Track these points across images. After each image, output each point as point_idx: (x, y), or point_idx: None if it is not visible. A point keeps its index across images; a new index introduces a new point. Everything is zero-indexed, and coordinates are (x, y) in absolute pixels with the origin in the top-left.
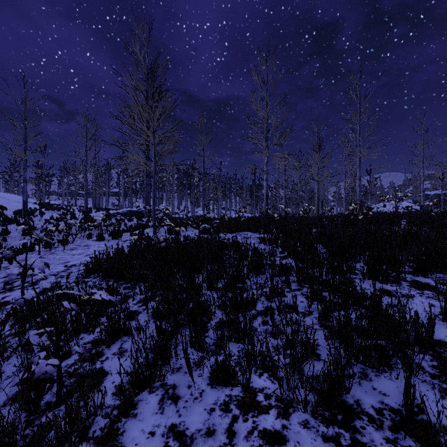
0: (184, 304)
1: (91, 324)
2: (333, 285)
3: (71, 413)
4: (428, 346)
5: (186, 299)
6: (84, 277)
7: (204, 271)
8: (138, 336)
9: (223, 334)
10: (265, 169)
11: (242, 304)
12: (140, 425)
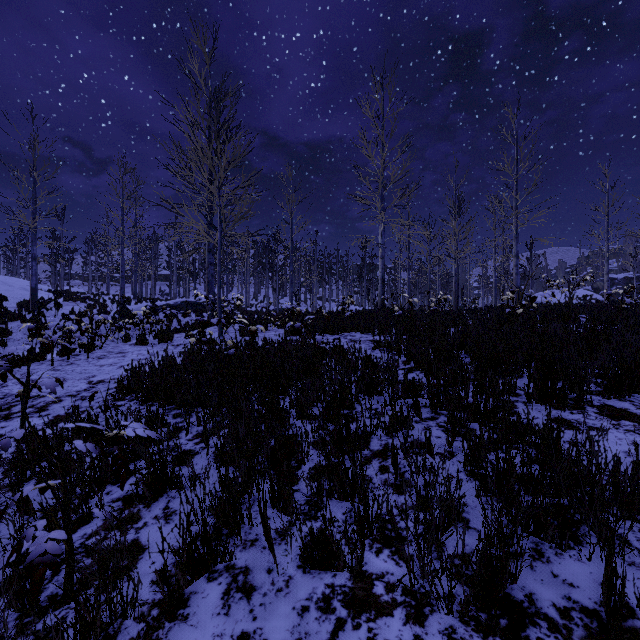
0: (262, 442)
1: (118, 475)
2: (484, 412)
3: (85, 617)
4: (638, 510)
5: (265, 433)
6: (115, 399)
7: (293, 390)
8: (192, 491)
9: (320, 487)
10: (380, 241)
11: (349, 440)
12: (193, 634)
